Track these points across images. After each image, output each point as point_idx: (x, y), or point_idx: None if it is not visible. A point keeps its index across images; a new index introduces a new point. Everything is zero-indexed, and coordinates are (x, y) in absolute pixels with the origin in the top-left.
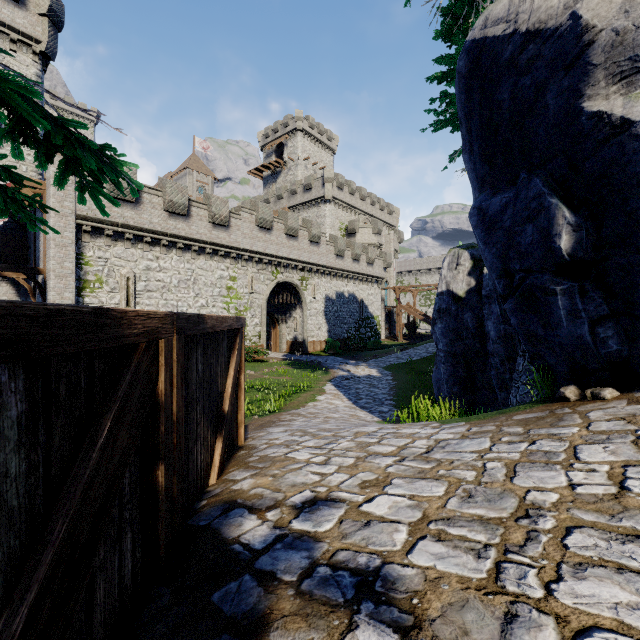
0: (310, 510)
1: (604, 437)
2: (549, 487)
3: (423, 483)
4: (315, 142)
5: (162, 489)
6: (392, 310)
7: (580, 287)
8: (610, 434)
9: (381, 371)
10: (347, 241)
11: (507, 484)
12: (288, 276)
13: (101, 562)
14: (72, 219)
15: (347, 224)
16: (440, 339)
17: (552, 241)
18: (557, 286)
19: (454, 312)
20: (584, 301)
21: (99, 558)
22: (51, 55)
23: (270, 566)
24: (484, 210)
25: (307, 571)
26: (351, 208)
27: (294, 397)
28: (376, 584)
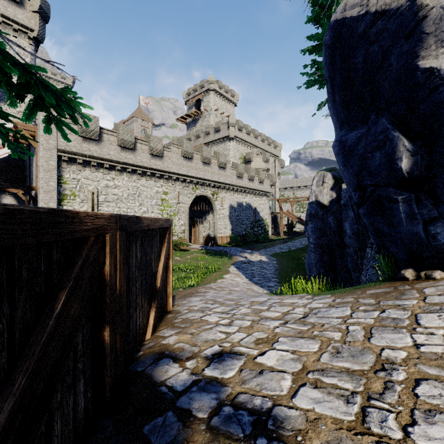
0: (218, 361)
1: (438, 308)
2: (398, 346)
3: (302, 341)
4: (222, 98)
5: (108, 345)
6: (276, 215)
7: (416, 197)
8: (442, 305)
9: (269, 257)
10: (245, 167)
11: (366, 343)
12: (204, 191)
13: (58, 403)
14: (55, 152)
15: (245, 155)
16: (311, 235)
17: (395, 163)
18: (399, 196)
19: (321, 216)
20: (419, 207)
21: (57, 400)
22: (41, 39)
23: (187, 405)
24: (344, 142)
25: (215, 410)
26: (248, 144)
27: (208, 275)
28: (268, 422)
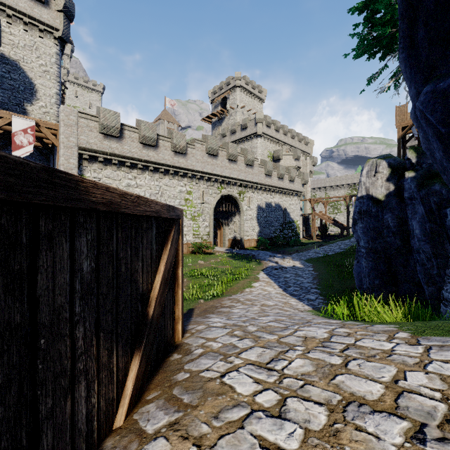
0: None
1: None
2: None
3: None
4: (249, 95)
5: None
6: (308, 216)
7: None
8: None
9: (303, 263)
10: (274, 164)
11: None
12: (229, 190)
13: None
14: (75, 150)
15: (273, 153)
16: (361, 237)
17: None
18: None
19: (374, 213)
20: None
21: None
22: (66, 39)
23: None
24: (444, 90)
25: None
26: (276, 141)
27: (234, 283)
28: None
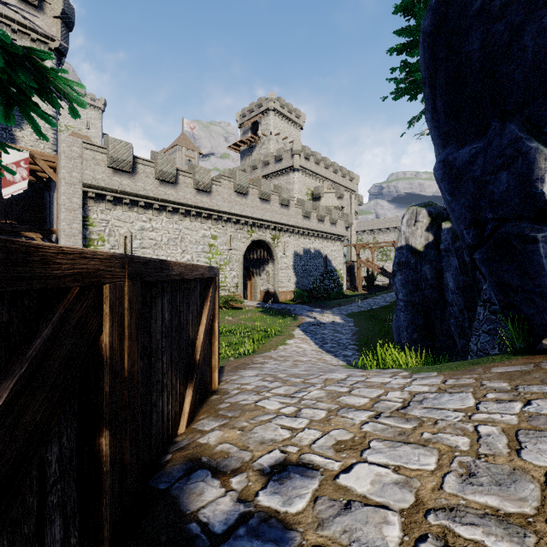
0: (279, 478)
1: None
2: None
3: (407, 449)
4: (285, 119)
5: (106, 459)
6: (353, 264)
7: None
8: None
9: (344, 318)
10: (313, 204)
11: (515, 460)
12: (261, 235)
13: None
14: (79, 187)
15: (313, 190)
16: (400, 289)
17: (532, 186)
18: (538, 233)
19: (413, 265)
20: None
21: None
22: (64, 51)
23: None
24: (451, 163)
25: None
26: (316, 176)
27: (266, 341)
28: None
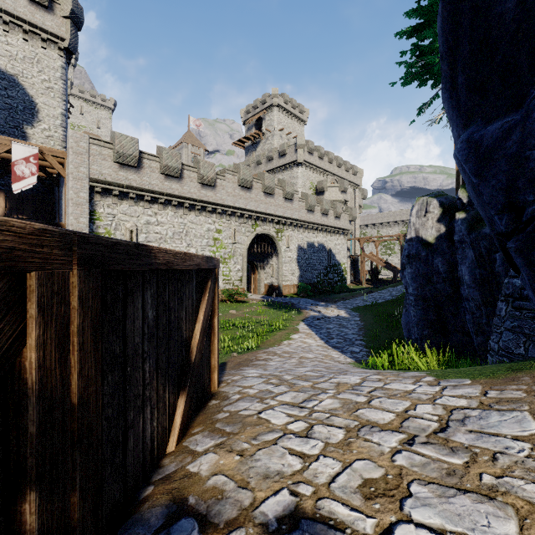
0: None
1: None
2: None
3: (466, 503)
4: (289, 115)
5: None
6: (356, 258)
7: None
8: None
9: (349, 312)
10: (317, 198)
11: None
12: (265, 229)
13: None
14: (86, 182)
15: (316, 184)
16: (410, 283)
17: None
18: None
19: (424, 257)
20: None
21: None
22: (73, 50)
23: None
24: (477, 141)
25: None
26: (320, 170)
27: (270, 335)
28: None
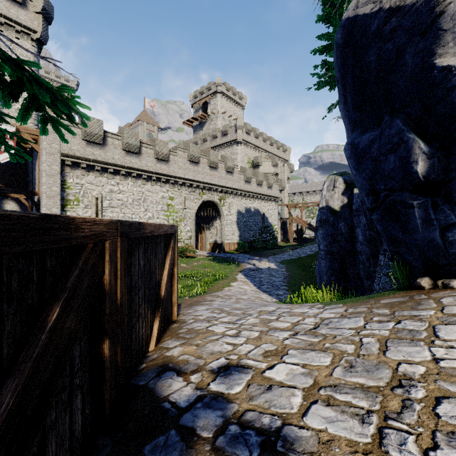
0: (224, 374)
1: None
2: (416, 360)
3: (313, 354)
4: (230, 101)
5: (107, 359)
6: (285, 221)
7: (432, 202)
8: None
9: (278, 265)
10: (253, 171)
11: (381, 357)
12: (211, 196)
13: (53, 422)
14: (58, 156)
15: (253, 159)
16: (321, 241)
17: (410, 166)
18: (414, 201)
19: (331, 222)
20: (436, 212)
21: (51, 419)
22: (44, 41)
23: (191, 423)
24: (356, 145)
25: (221, 429)
26: (256, 147)
27: (215, 283)
28: (277, 444)
